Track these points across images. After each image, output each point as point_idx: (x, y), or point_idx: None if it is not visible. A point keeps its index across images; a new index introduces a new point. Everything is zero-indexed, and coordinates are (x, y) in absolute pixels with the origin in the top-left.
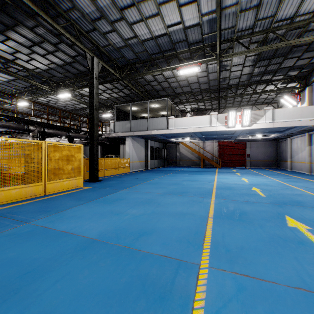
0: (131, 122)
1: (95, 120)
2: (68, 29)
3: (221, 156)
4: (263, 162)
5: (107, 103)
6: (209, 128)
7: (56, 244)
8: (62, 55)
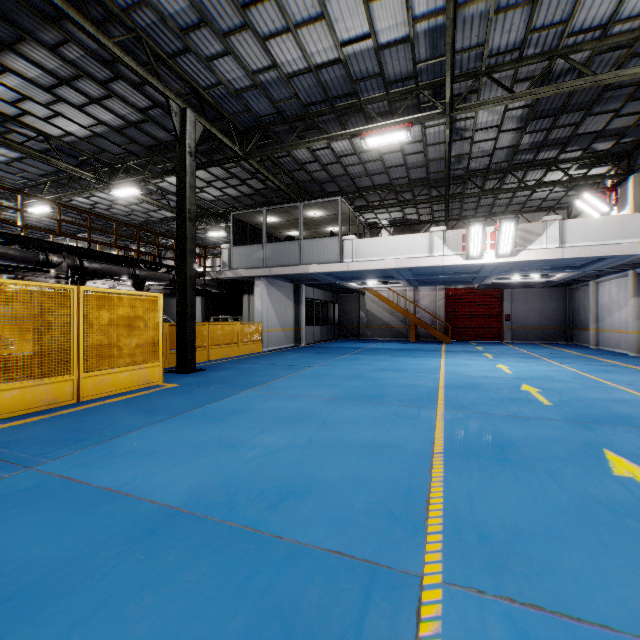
0: (266, 248)
1: (190, 242)
2: (131, 49)
3: (451, 319)
4: (539, 330)
5: (216, 208)
6: (429, 261)
7: (87, 522)
8: (120, 106)
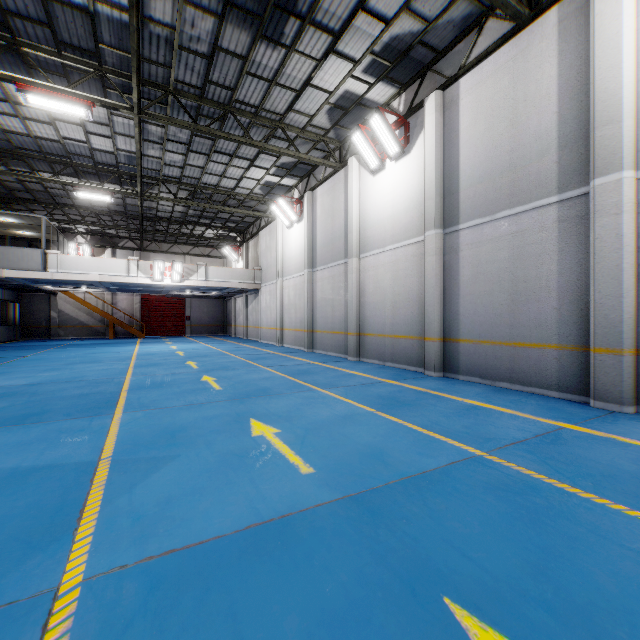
0: None
1: None
2: None
3: (146, 319)
4: (208, 327)
5: None
6: (127, 279)
7: None
8: None
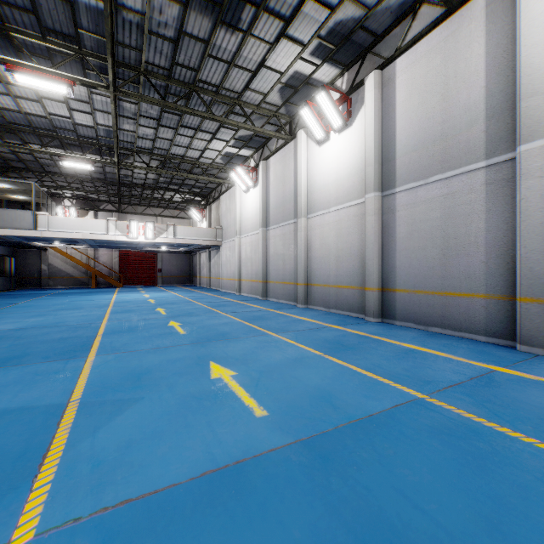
0: None
1: None
2: None
3: (123, 271)
4: (177, 278)
5: None
6: (106, 237)
7: None
8: None
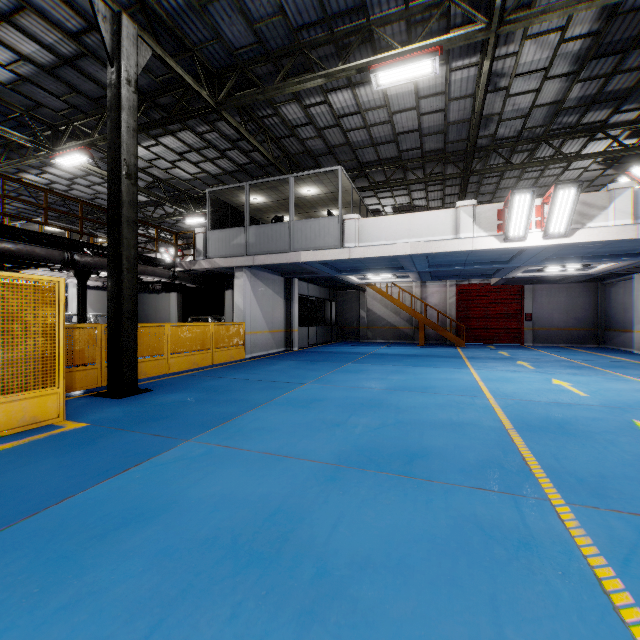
0: (249, 232)
1: (127, 208)
2: None
3: (463, 319)
4: (565, 332)
5: (195, 190)
6: (454, 244)
7: None
8: (43, 30)
